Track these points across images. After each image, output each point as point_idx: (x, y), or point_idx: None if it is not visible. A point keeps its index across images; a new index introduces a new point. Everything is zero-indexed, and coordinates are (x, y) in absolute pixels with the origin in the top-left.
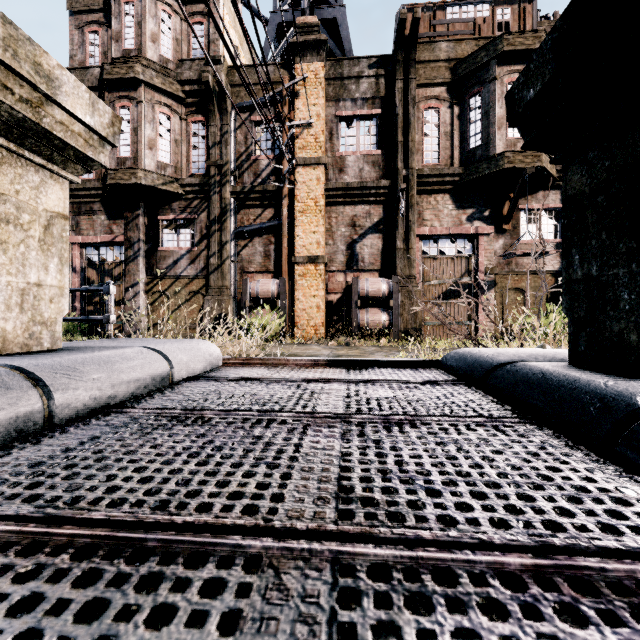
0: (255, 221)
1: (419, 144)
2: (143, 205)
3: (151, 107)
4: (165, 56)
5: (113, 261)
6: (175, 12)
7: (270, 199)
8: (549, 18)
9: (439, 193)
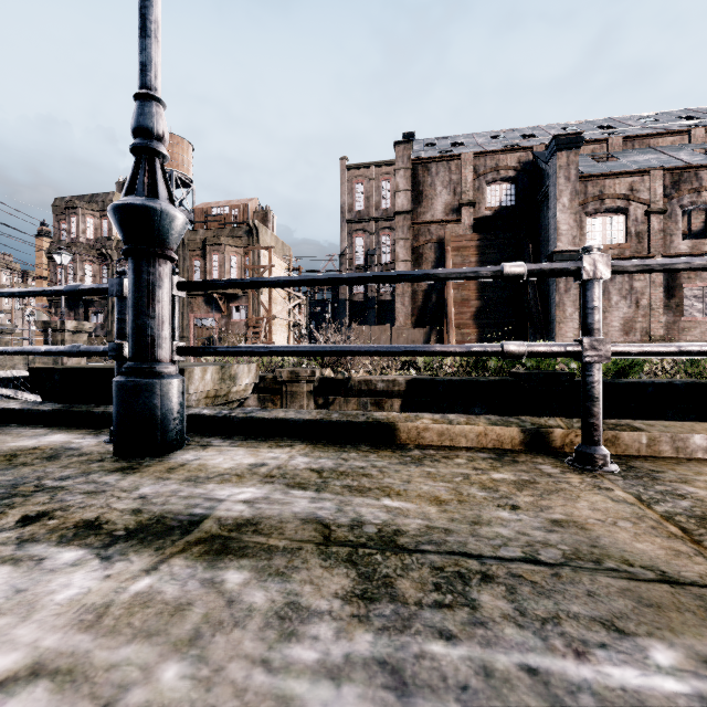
0: None
1: (192, 276)
2: (82, 304)
3: (82, 263)
4: (90, 238)
5: None
6: (95, 216)
7: None
8: (263, 209)
9: (200, 298)
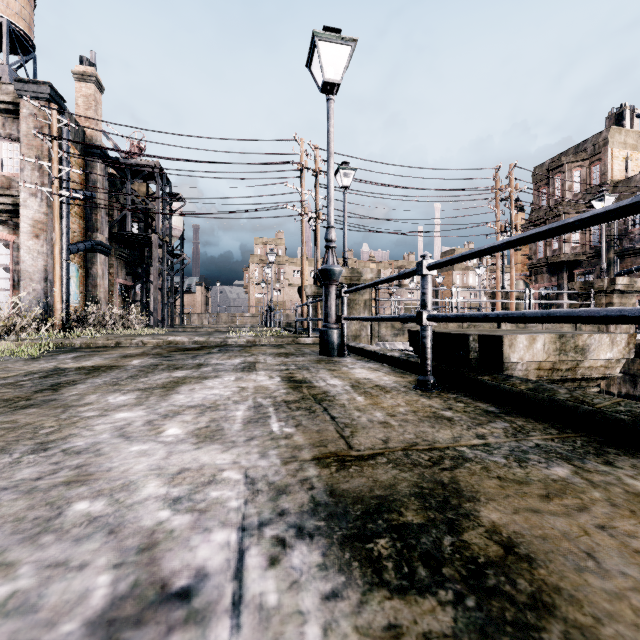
0: (631, 266)
1: None
2: (565, 267)
3: None
4: (576, 193)
5: (552, 294)
6: (582, 167)
7: (639, 253)
8: None
9: None
